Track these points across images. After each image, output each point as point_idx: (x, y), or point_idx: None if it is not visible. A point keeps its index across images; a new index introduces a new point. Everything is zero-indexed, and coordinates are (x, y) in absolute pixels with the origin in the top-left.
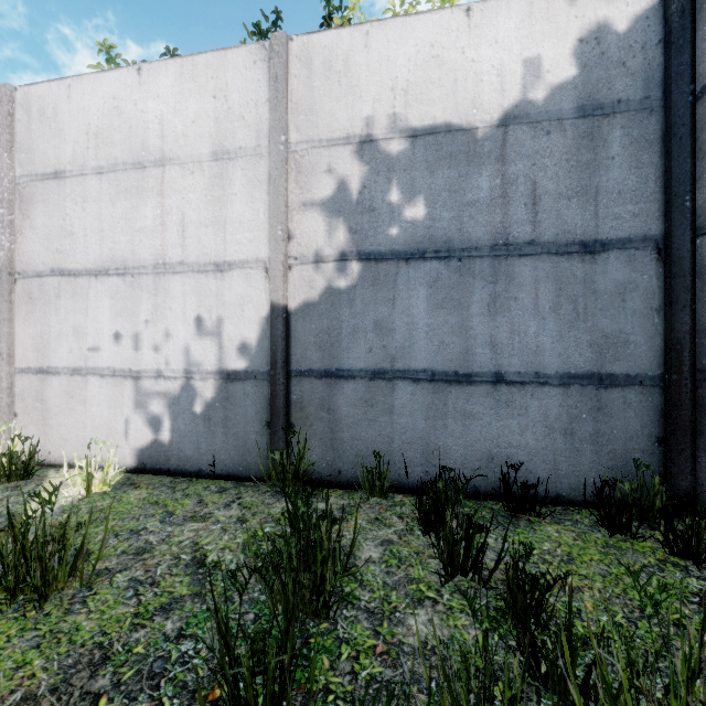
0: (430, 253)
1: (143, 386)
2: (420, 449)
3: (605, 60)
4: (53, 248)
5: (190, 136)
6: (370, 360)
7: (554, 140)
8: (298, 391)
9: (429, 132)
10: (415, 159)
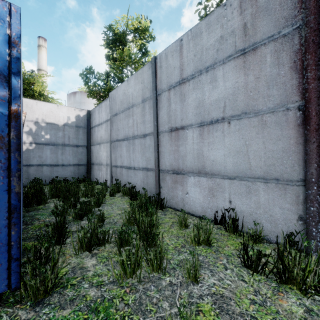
0: (50, 144)
1: None
2: (48, 178)
3: (79, 120)
4: None
5: None
6: (37, 162)
7: (72, 129)
8: None
9: (50, 123)
10: (47, 127)
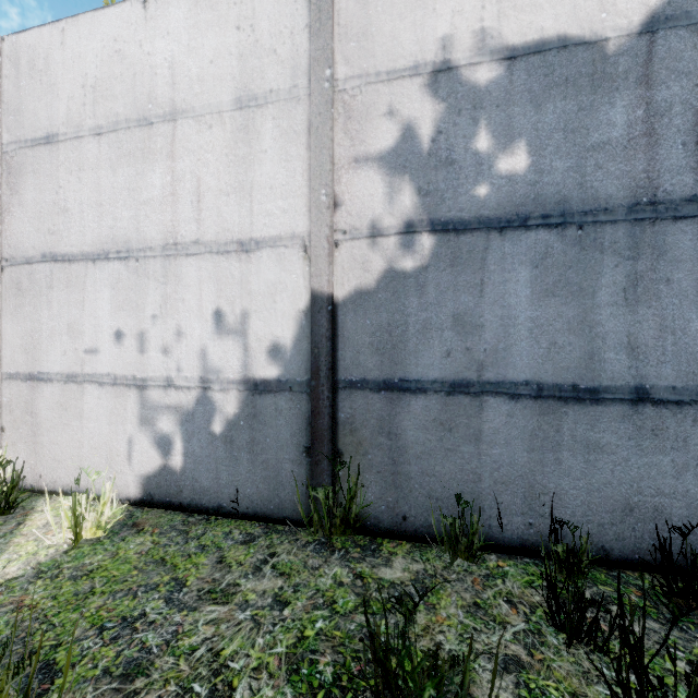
0: (536, 218)
1: (150, 398)
2: (521, 492)
3: None
4: (44, 229)
5: (207, 80)
6: (447, 367)
7: None
8: (347, 407)
9: (534, 51)
10: (513, 89)
